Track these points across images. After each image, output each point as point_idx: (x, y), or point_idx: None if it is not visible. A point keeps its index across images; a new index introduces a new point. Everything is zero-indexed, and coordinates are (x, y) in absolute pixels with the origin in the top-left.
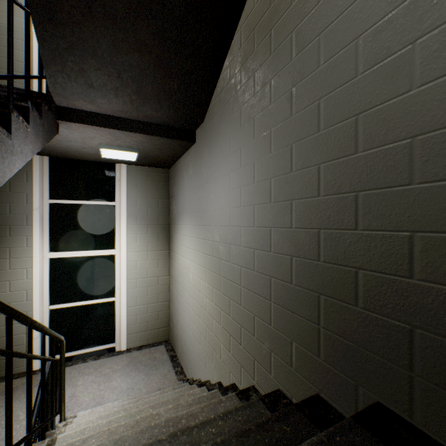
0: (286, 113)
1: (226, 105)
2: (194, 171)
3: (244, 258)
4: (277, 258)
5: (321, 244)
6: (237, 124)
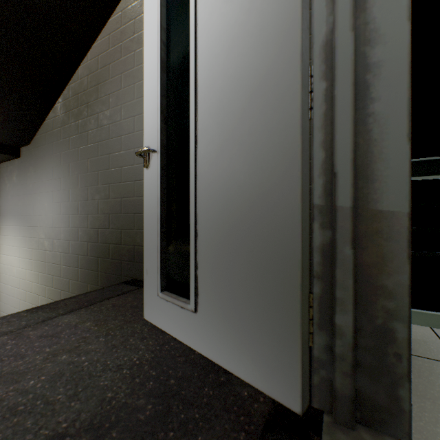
0: (86, 169)
1: (51, 144)
2: (19, 180)
3: (63, 247)
4: (82, 244)
5: (99, 235)
6: (58, 161)
